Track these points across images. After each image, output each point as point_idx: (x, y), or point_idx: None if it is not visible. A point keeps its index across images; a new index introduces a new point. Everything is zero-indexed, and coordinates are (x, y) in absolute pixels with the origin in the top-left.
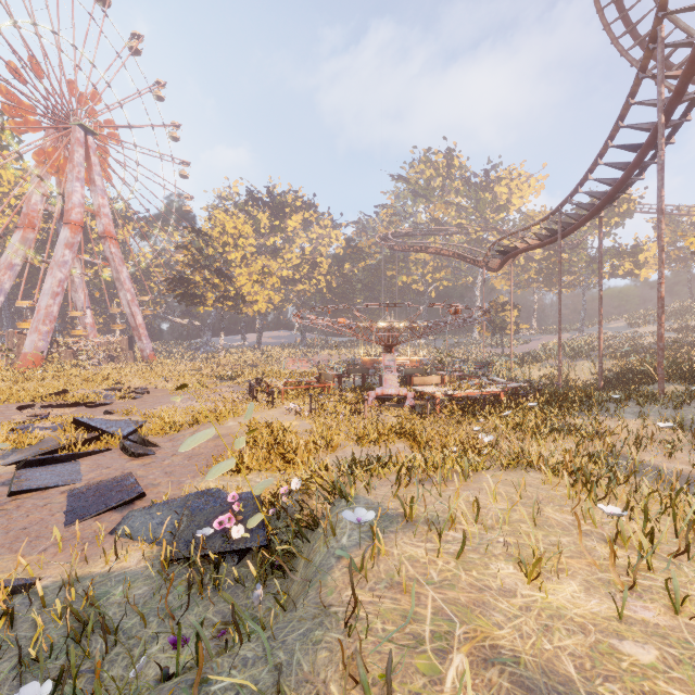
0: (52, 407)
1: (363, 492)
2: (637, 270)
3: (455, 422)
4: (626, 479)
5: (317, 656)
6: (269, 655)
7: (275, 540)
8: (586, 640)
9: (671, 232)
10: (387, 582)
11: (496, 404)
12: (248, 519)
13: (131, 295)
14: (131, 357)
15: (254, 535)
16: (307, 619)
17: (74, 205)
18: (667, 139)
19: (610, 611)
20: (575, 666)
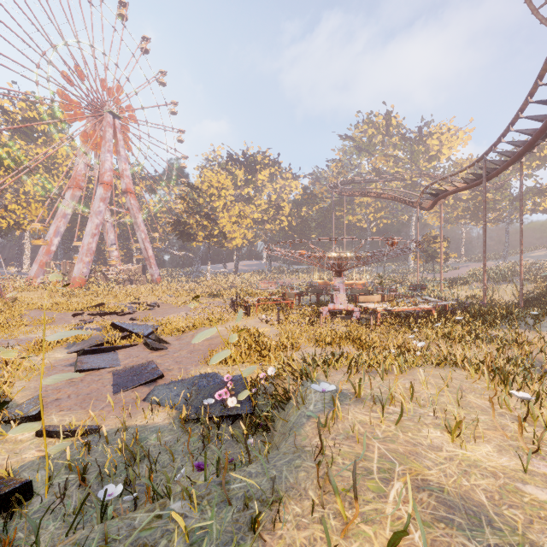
0: (95, 315)
1: (322, 377)
2: None
3: (393, 332)
4: (539, 378)
5: (298, 474)
6: (266, 471)
7: (258, 409)
8: (496, 482)
9: None
10: (344, 435)
11: (428, 318)
12: (238, 394)
13: (145, 235)
14: (145, 280)
15: (243, 406)
16: (289, 453)
17: (106, 170)
18: None
19: (517, 466)
20: (486, 496)
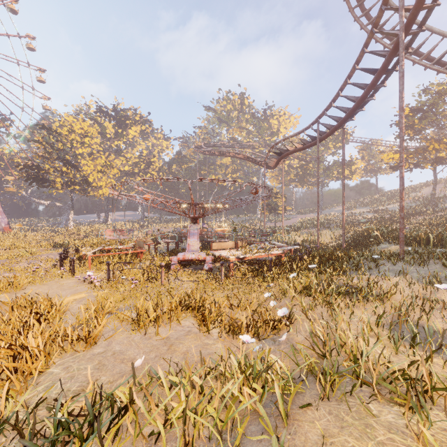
0: None
1: None
2: (351, 176)
3: (246, 285)
4: None
5: None
6: None
7: None
8: None
9: (368, 154)
10: None
11: (281, 265)
12: None
13: None
14: None
15: None
16: None
17: None
18: (393, 68)
19: None
20: None
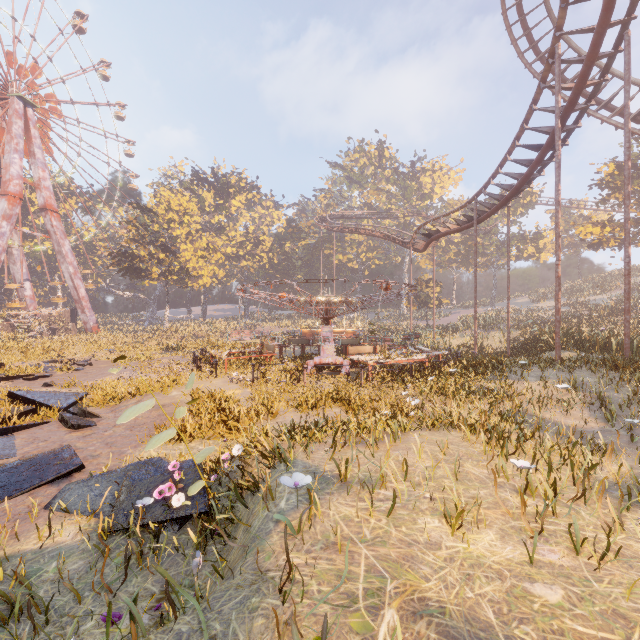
0: None
1: (301, 456)
2: (538, 254)
3: (386, 388)
4: (531, 434)
5: (253, 624)
6: (205, 627)
7: (216, 506)
8: (503, 585)
9: (565, 222)
10: (323, 543)
11: (422, 370)
12: (189, 487)
13: (74, 268)
14: (74, 330)
15: (195, 502)
16: (245, 586)
17: (12, 177)
18: (562, 142)
19: (523, 557)
20: (493, 611)
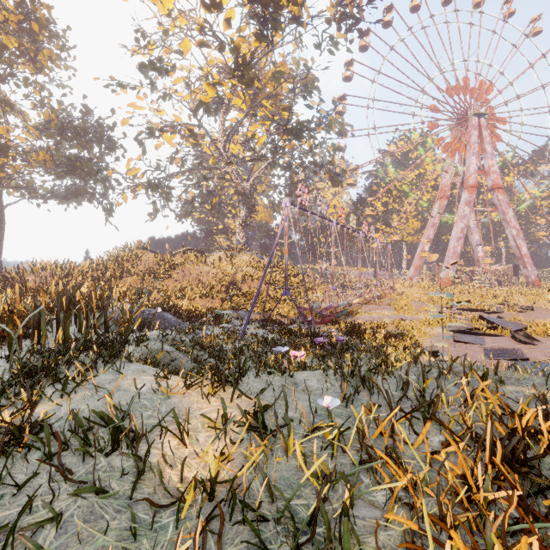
0: (462, 310)
1: None
2: None
3: None
4: None
5: None
6: None
7: None
8: None
9: None
10: None
11: None
12: None
13: (516, 231)
14: (516, 282)
15: None
16: None
17: (470, 174)
18: None
19: None
20: None
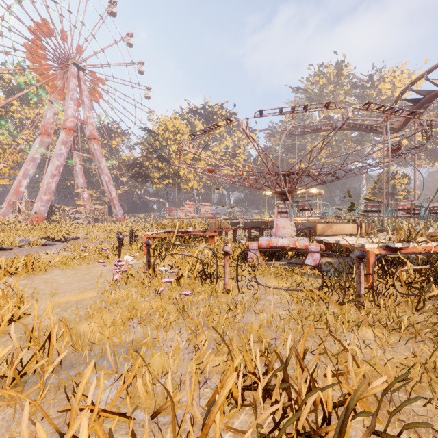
0: None
1: None
2: None
3: None
4: None
5: None
6: None
7: None
8: None
9: None
10: None
11: None
12: None
13: (108, 178)
14: (110, 220)
15: None
16: None
17: (68, 116)
18: None
19: None
20: None
